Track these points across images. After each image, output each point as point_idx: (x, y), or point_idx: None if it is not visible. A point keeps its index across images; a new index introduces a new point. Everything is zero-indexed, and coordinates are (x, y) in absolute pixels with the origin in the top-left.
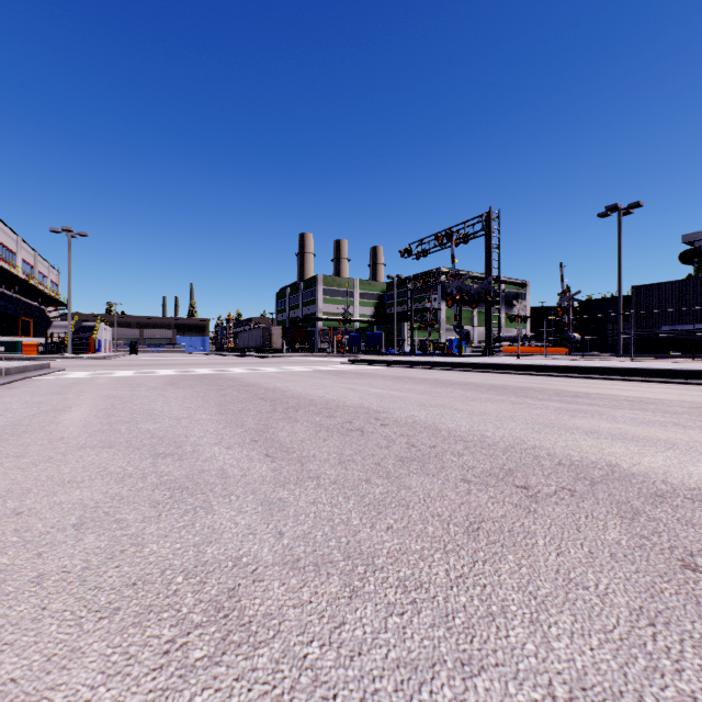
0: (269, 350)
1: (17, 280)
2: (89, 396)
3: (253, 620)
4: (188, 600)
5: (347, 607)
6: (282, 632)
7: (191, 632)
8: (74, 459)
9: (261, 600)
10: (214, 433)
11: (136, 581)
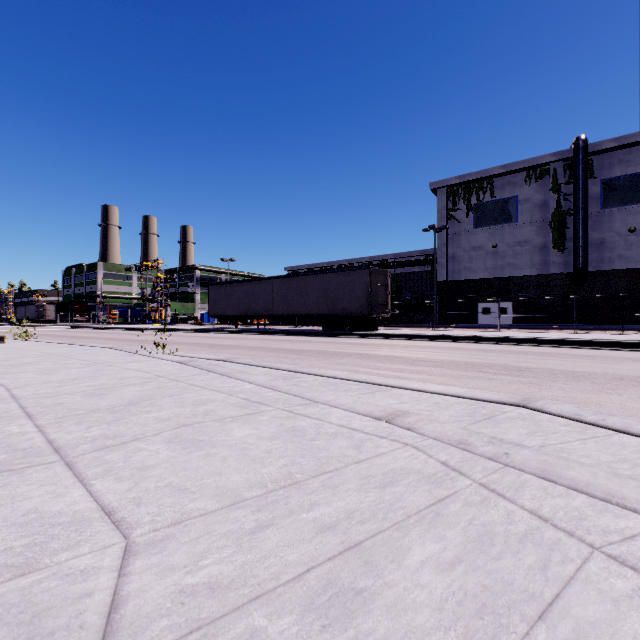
0: (44, 321)
1: None
2: None
3: None
4: None
5: None
6: None
7: None
8: None
9: None
10: None
11: None
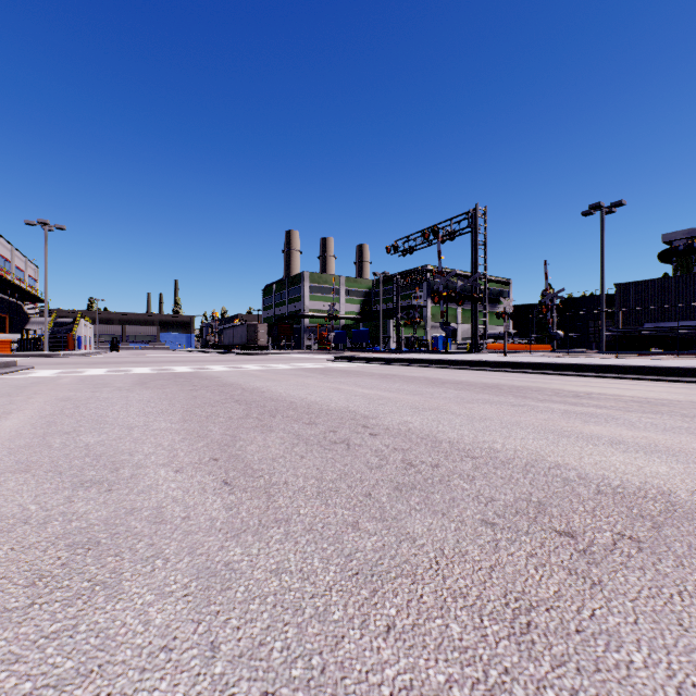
0: (254, 347)
1: None
2: (40, 399)
3: None
4: None
5: None
6: None
7: None
8: None
9: None
10: (167, 449)
11: None
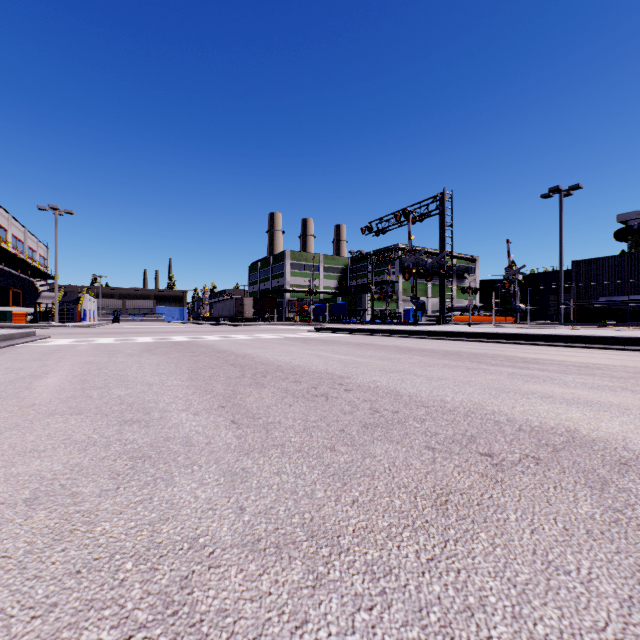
0: (241, 319)
1: (7, 254)
2: (68, 362)
3: (205, 618)
4: (134, 592)
5: (310, 599)
6: (236, 634)
7: (133, 635)
8: (40, 426)
9: (216, 592)
10: (183, 399)
11: (81, 569)
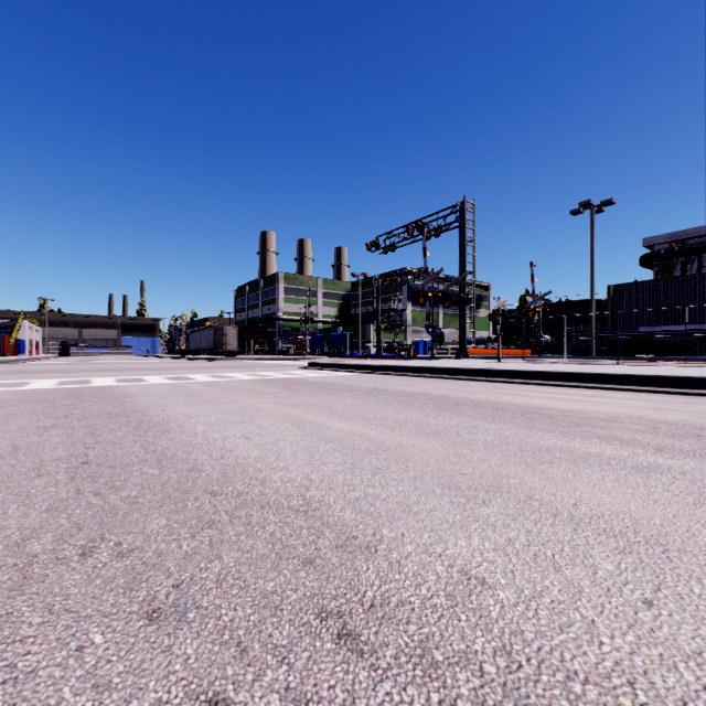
0: (223, 352)
1: None
2: None
3: None
4: None
5: None
6: None
7: None
8: None
9: None
10: None
11: None
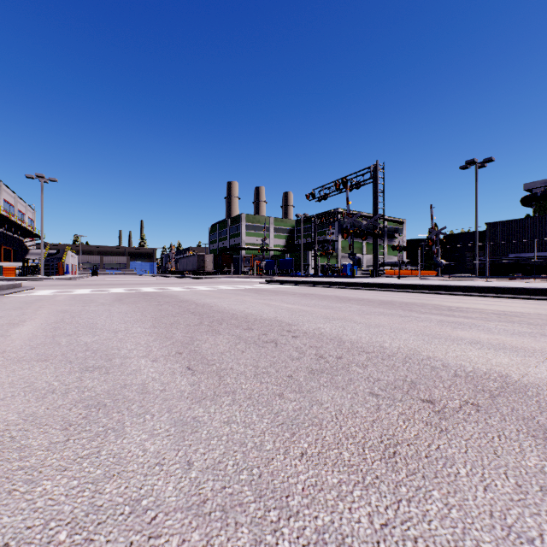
0: (203, 273)
1: None
2: (45, 311)
3: None
4: None
5: None
6: None
7: None
8: (5, 373)
9: None
10: (144, 346)
11: (9, 541)
